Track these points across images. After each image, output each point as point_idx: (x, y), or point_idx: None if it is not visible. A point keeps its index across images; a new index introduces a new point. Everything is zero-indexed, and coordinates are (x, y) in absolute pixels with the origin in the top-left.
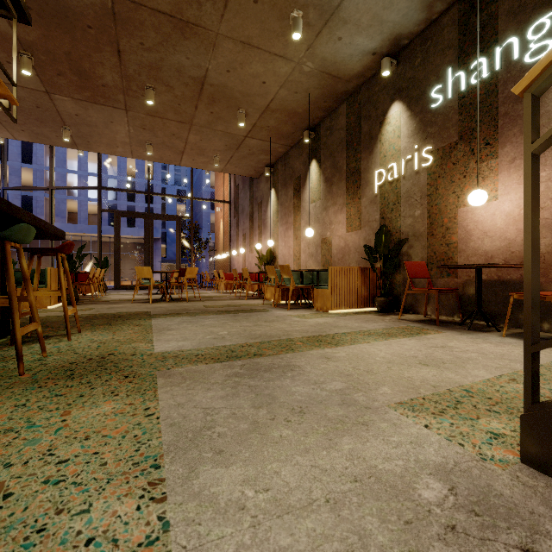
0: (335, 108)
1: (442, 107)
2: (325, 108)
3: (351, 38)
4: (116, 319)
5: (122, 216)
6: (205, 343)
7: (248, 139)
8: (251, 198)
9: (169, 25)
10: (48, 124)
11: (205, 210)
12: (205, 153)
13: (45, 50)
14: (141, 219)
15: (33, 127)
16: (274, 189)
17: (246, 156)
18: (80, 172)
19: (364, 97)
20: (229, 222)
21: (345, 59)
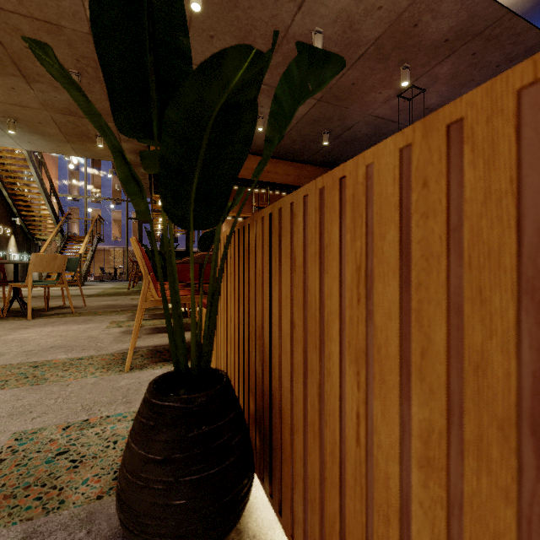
0: None
1: None
2: None
3: None
4: (113, 294)
5: None
6: (90, 290)
7: None
8: None
9: (81, 113)
10: None
11: None
12: None
13: None
14: None
15: None
16: None
17: None
18: None
19: None
20: None
21: None
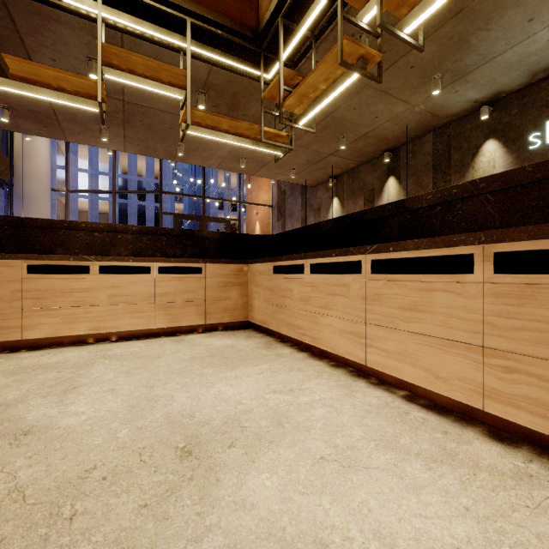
0: (420, 136)
1: (539, 149)
2: (412, 136)
3: (465, 91)
4: None
5: (180, 218)
6: None
7: (331, 156)
8: (304, 204)
9: None
10: (166, 141)
11: (213, 210)
12: (284, 166)
13: (219, 90)
14: (151, 218)
15: (150, 142)
16: (338, 198)
17: (317, 169)
18: (92, 171)
19: (454, 131)
20: (271, 225)
21: (451, 104)
